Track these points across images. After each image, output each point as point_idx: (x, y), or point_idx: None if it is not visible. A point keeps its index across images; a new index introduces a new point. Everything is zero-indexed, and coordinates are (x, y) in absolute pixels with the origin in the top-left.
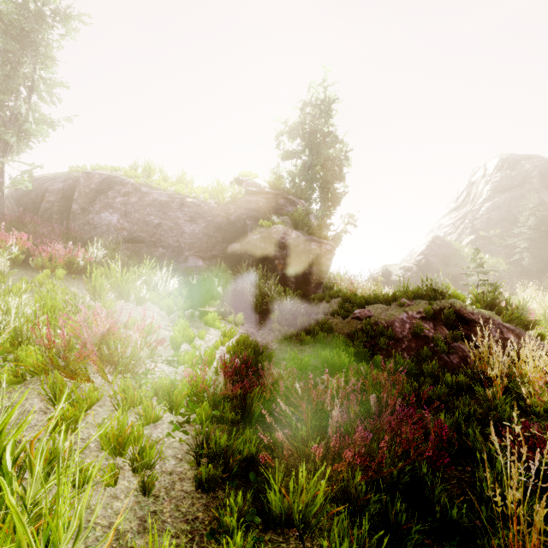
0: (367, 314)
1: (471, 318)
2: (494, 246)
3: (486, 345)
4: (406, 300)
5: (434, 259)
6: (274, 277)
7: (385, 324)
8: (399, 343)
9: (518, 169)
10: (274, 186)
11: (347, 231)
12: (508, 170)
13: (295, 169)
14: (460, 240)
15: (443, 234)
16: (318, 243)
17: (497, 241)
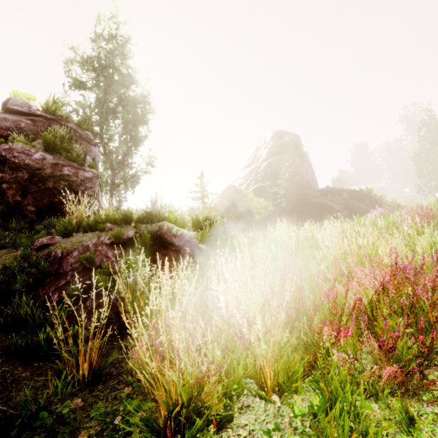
0: (43, 242)
1: (172, 242)
2: (267, 193)
3: (142, 273)
4: (109, 224)
5: (227, 202)
6: (5, 206)
7: (60, 253)
8: (58, 280)
9: (283, 140)
10: (48, 109)
11: (146, 171)
12: (277, 140)
13: (83, 99)
14: (248, 188)
15: (238, 184)
16: (73, 169)
17: (269, 189)
